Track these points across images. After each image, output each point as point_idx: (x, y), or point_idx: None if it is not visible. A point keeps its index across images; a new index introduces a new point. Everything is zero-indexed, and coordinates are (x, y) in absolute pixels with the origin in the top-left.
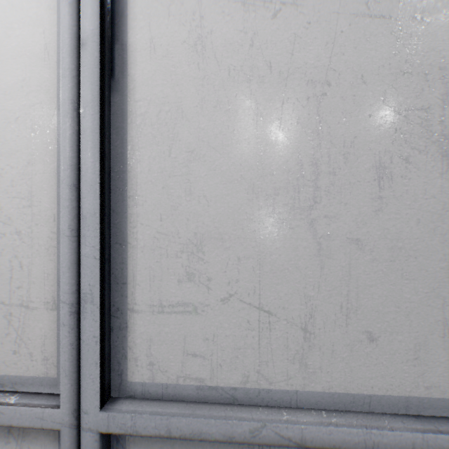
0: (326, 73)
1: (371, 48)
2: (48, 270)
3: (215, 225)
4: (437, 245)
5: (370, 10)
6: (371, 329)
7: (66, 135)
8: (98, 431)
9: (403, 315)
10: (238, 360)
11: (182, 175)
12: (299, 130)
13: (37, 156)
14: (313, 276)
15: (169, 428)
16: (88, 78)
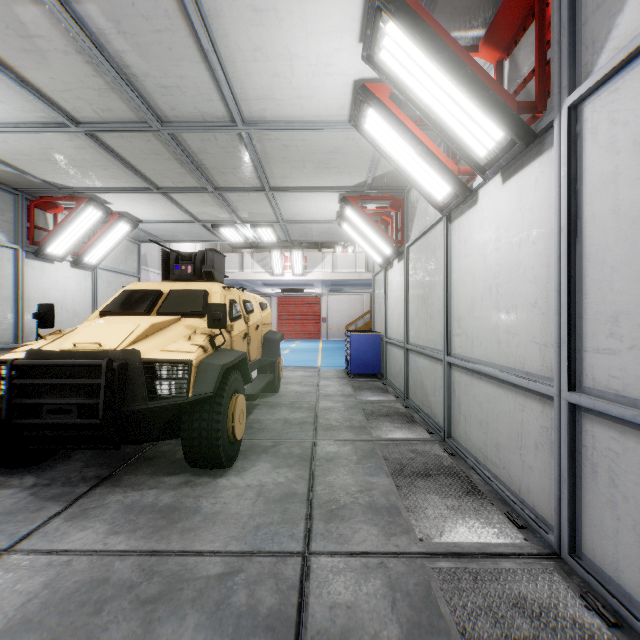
0: None
1: None
2: (552, 330)
3: (623, 307)
4: None
5: None
6: None
7: (555, 270)
8: (566, 400)
9: None
10: (635, 383)
11: (606, 281)
12: None
13: (549, 279)
14: None
15: (593, 405)
16: (563, 244)
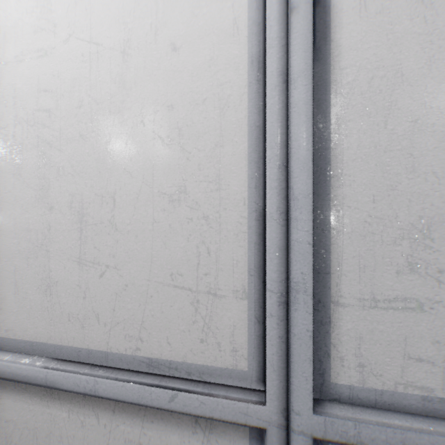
0: None
1: None
2: (237, 257)
3: None
4: None
5: None
6: None
7: (274, 109)
8: (312, 435)
9: None
10: None
11: (401, 149)
12: None
13: (225, 138)
14: None
15: (405, 443)
16: (300, 46)
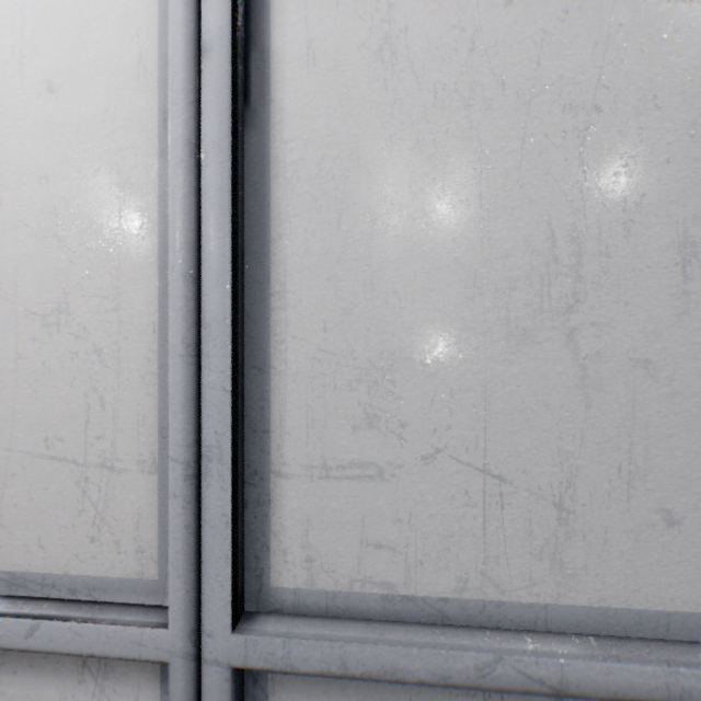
0: (594, 93)
1: (669, 51)
2: (144, 410)
3: (412, 338)
4: None
5: None
6: (669, 505)
7: (178, 195)
8: (230, 664)
9: None
10: (449, 554)
11: (358, 258)
12: (549, 186)
13: (127, 231)
14: (574, 419)
15: (344, 661)
16: (214, 105)
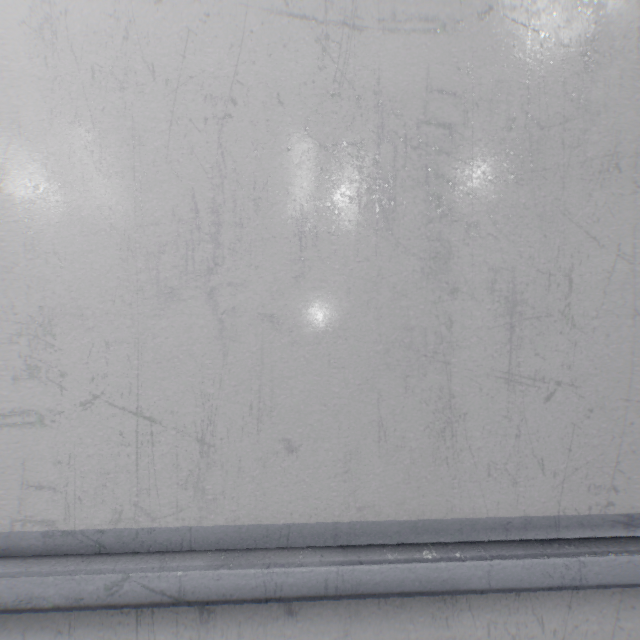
0: (231, 87)
1: (290, 58)
2: None
3: (71, 295)
4: (372, 322)
5: (289, 7)
6: (290, 436)
7: None
8: None
9: (330, 415)
10: (106, 490)
11: (20, 220)
12: (193, 164)
13: None
14: (214, 366)
15: None
16: None
